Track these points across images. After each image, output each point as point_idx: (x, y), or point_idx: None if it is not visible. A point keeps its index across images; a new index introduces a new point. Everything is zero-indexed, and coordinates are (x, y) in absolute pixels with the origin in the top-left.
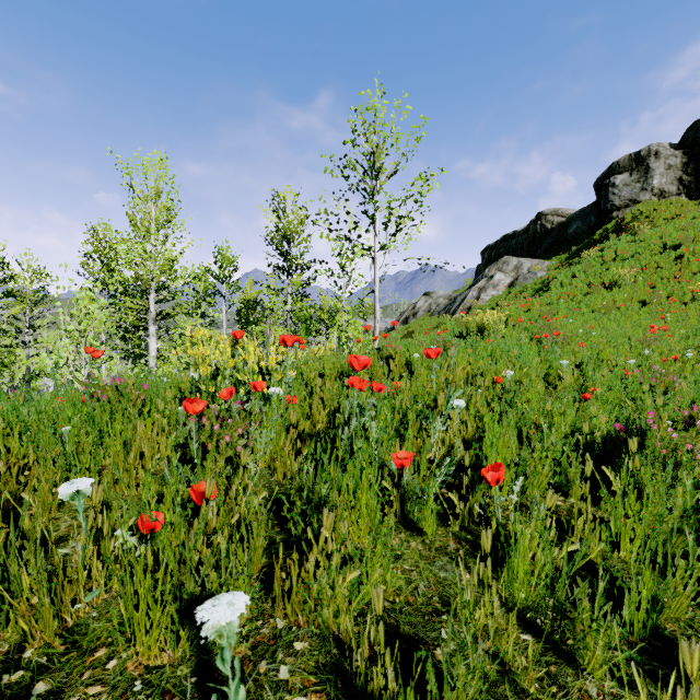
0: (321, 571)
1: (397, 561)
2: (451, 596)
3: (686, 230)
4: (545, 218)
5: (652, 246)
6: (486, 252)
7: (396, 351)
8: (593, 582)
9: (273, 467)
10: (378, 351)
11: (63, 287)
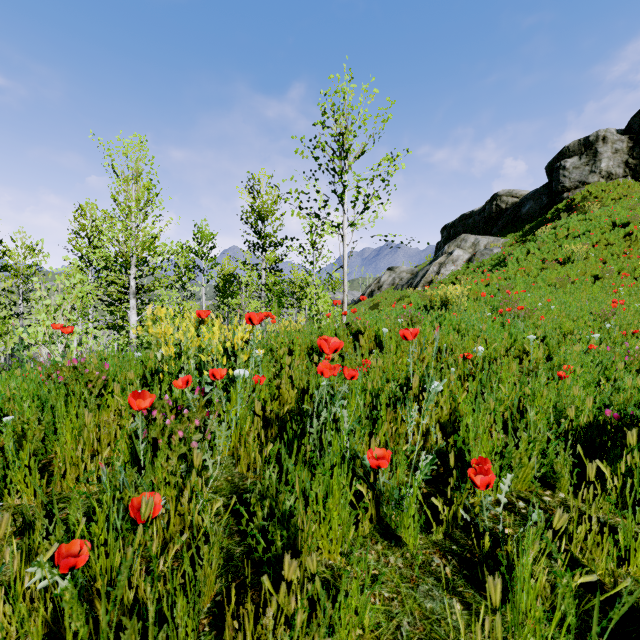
0: (281, 628)
1: (374, 585)
2: (441, 639)
3: (633, 209)
4: (500, 198)
5: (602, 224)
6: (445, 230)
7: (365, 326)
8: (606, 612)
9: (238, 455)
10: (348, 326)
11: (40, 262)
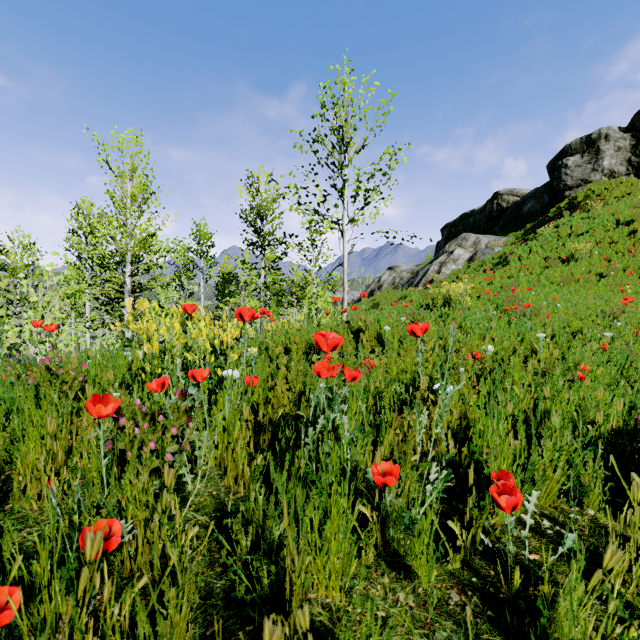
0: None
1: (381, 632)
2: None
3: (637, 207)
4: (501, 197)
5: (605, 222)
6: (445, 229)
7: (366, 324)
8: None
9: (226, 465)
10: (348, 324)
11: (27, 258)
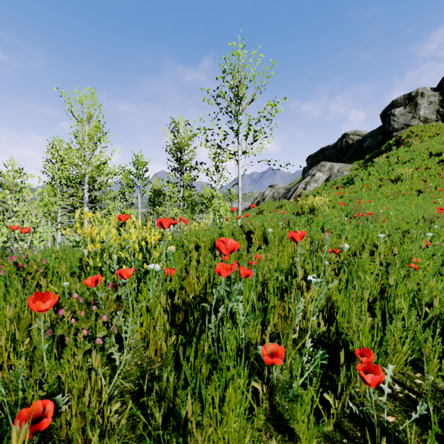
0: None
1: None
2: None
3: None
4: (348, 137)
5: (422, 154)
6: (309, 159)
7: (255, 227)
8: None
9: (149, 339)
10: (242, 227)
11: (11, 179)
